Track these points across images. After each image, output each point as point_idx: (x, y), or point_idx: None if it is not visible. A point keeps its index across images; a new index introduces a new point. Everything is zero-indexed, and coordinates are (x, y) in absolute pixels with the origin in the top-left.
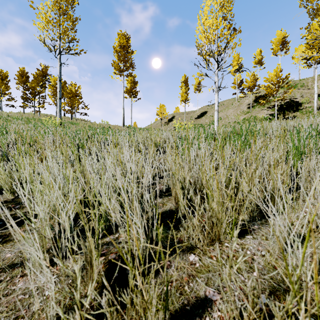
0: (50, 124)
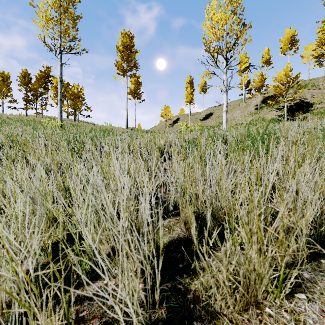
0: (49, 126)
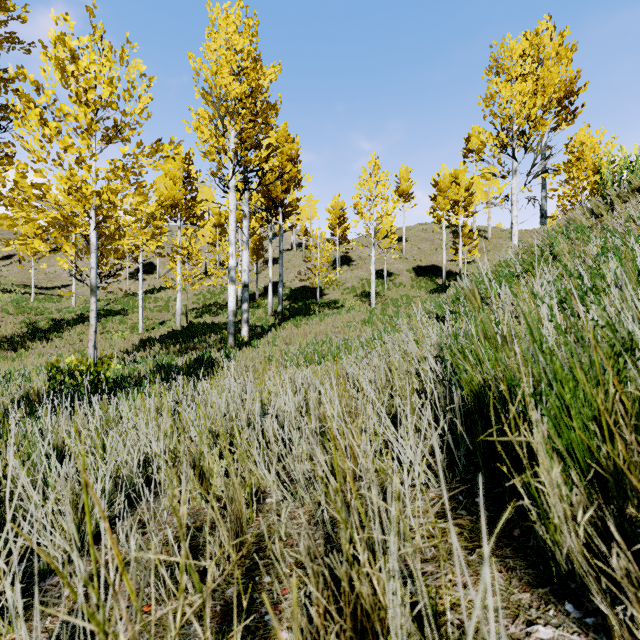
0: None
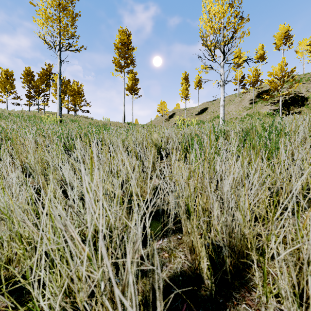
0: (48, 121)
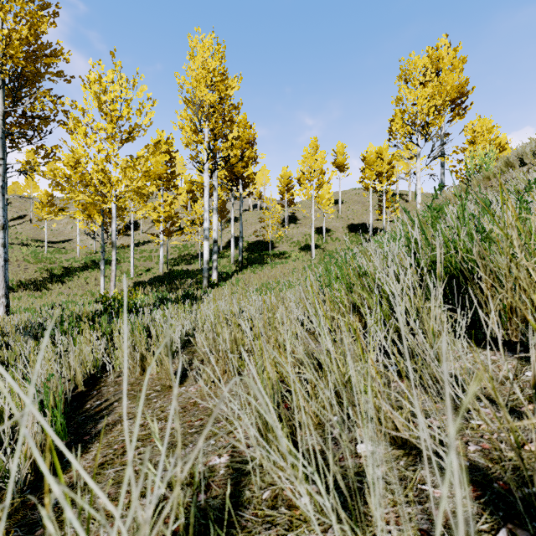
0: None
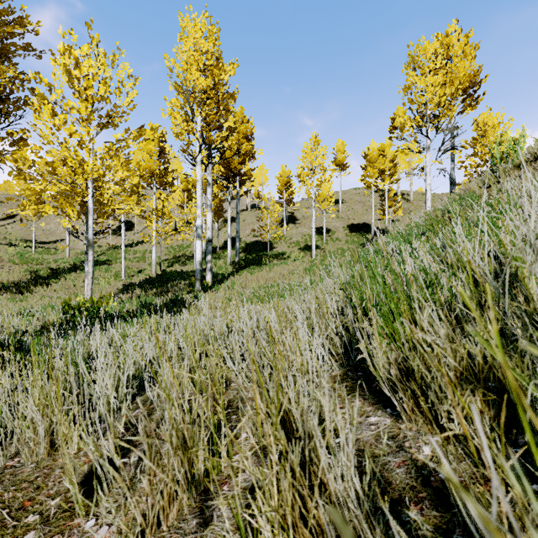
0: None
